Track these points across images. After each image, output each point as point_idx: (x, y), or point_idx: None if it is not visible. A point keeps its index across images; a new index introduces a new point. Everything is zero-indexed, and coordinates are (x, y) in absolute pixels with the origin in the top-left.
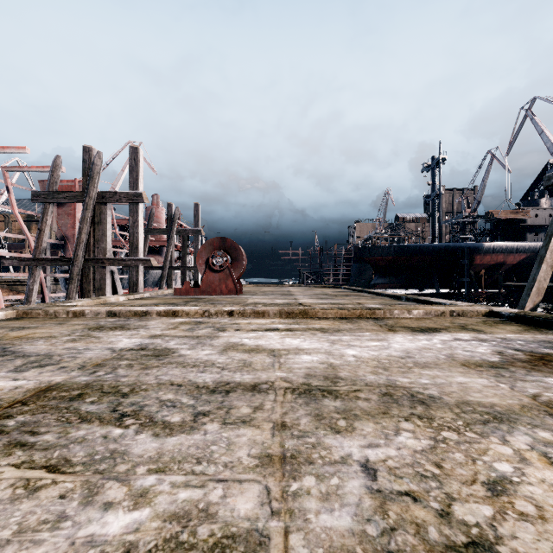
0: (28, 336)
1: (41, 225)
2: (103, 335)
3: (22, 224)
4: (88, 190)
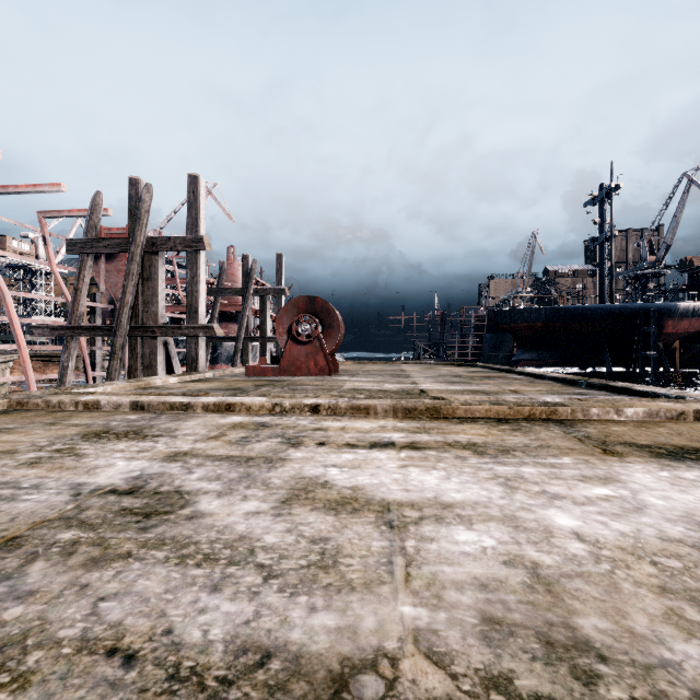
0: None
1: (78, 283)
2: (92, 451)
3: (62, 283)
4: (134, 235)
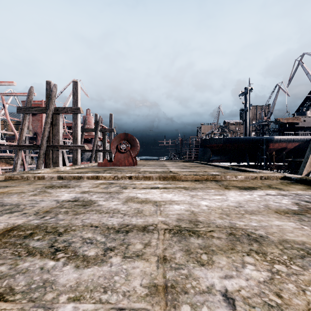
0: (8, 192)
1: (22, 126)
2: (53, 191)
3: (12, 125)
4: (49, 106)
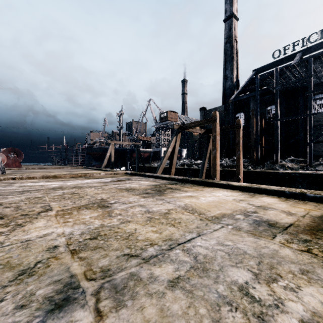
0: None
1: None
2: None
3: None
4: None
